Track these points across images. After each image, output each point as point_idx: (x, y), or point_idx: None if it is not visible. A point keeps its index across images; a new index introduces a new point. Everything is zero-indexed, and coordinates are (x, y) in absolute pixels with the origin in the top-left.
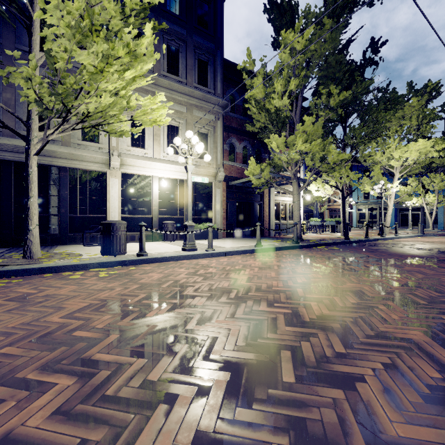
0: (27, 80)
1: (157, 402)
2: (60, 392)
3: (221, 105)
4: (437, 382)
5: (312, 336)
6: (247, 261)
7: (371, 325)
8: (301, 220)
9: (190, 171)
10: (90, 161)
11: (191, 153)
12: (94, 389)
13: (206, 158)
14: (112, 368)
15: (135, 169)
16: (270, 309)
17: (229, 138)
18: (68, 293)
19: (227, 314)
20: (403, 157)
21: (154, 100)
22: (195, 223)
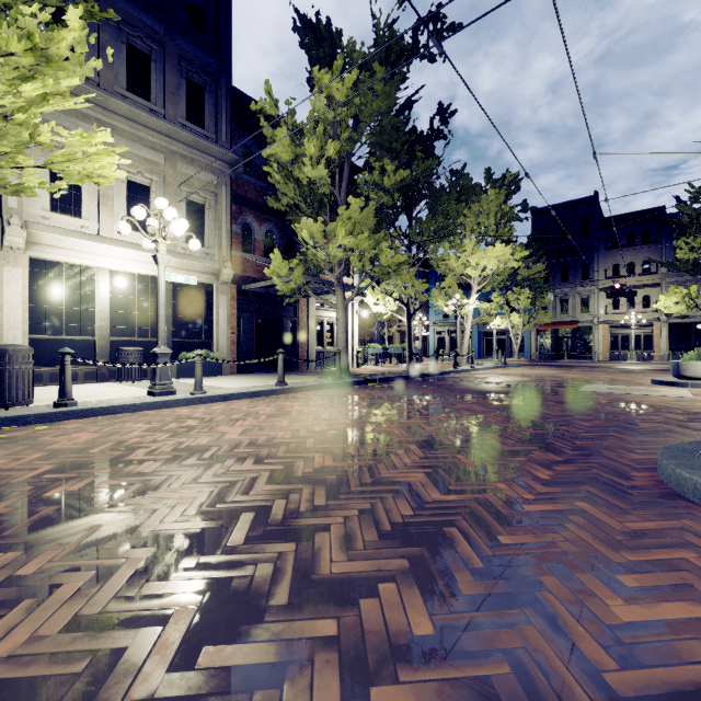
0: None
1: (22, 598)
2: None
3: (228, 161)
4: (406, 519)
5: (294, 493)
6: (256, 407)
7: (375, 473)
8: (355, 347)
9: (162, 264)
10: None
11: (165, 234)
12: None
13: (193, 244)
14: None
15: (59, 253)
16: (255, 467)
17: (243, 214)
18: None
19: (187, 480)
20: (481, 265)
21: (88, 139)
22: (181, 351)
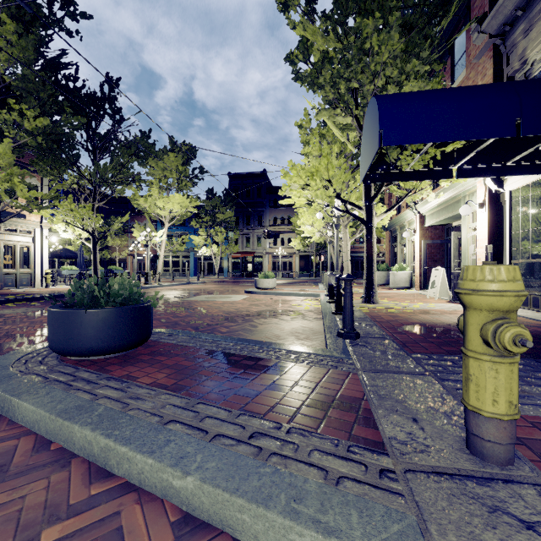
0: None
1: None
2: None
3: None
4: None
5: None
6: None
7: None
8: (44, 269)
9: None
10: None
11: None
12: None
13: None
14: None
15: None
16: None
17: None
18: None
19: None
20: (168, 207)
21: None
22: None
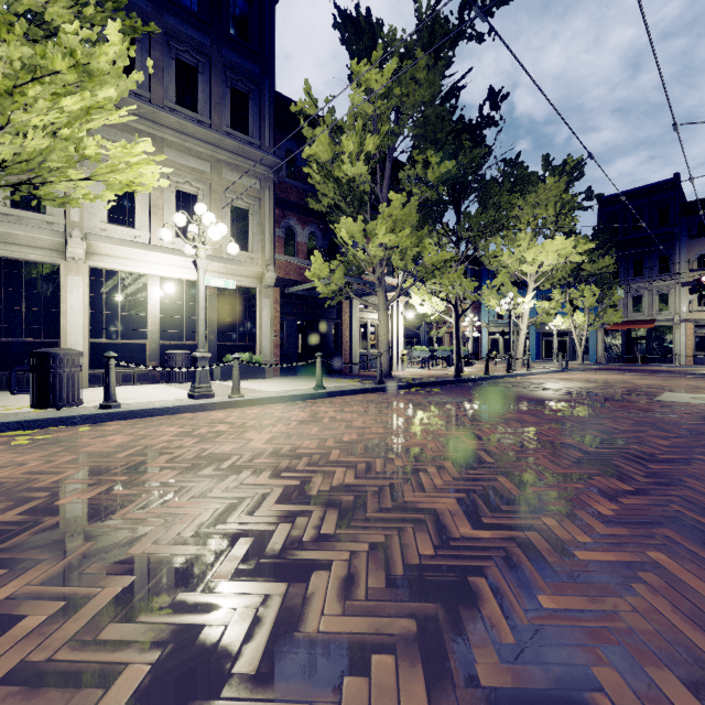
0: None
1: None
2: None
3: (271, 165)
4: (423, 561)
5: (303, 516)
6: (289, 412)
7: (398, 495)
8: (400, 349)
9: (202, 269)
10: (26, 245)
11: (204, 240)
12: None
13: (232, 249)
14: None
15: (115, 262)
16: (269, 482)
17: (286, 218)
18: None
19: (197, 493)
20: (538, 260)
21: (129, 149)
22: (226, 353)
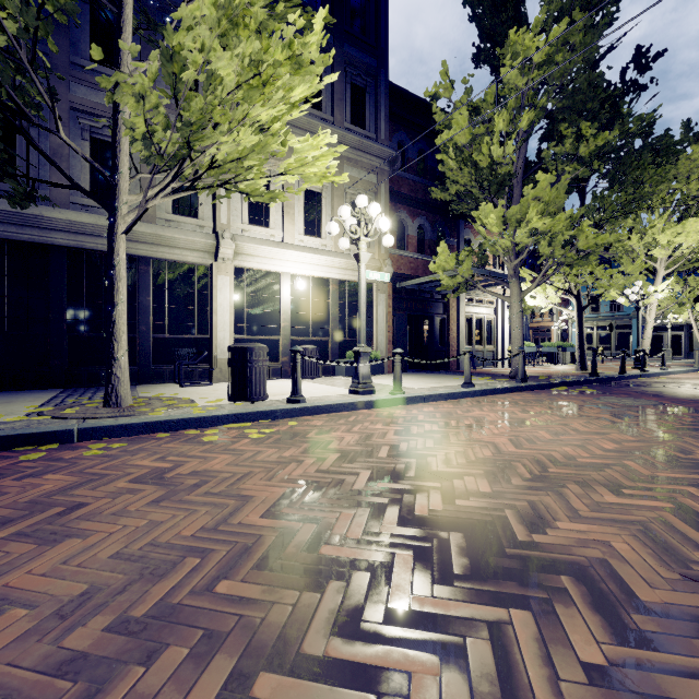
0: (139, 99)
1: None
2: (435, 695)
3: (387, 158)
4: None
5: None
6: (472, 412)
7: None
8: (506, 345)
9: (363, 262)
10: (185, 248)
11: (366, 232)
12: (499, 688)
13: (388, 240)
14: (478, 632)
15: (255, 261)
16: (628, 501)
17: (397, 211)
18: (228, 467)
19: (562, 511)
20: (674, 243)
21: (318, 141)
22: (345, 349)
